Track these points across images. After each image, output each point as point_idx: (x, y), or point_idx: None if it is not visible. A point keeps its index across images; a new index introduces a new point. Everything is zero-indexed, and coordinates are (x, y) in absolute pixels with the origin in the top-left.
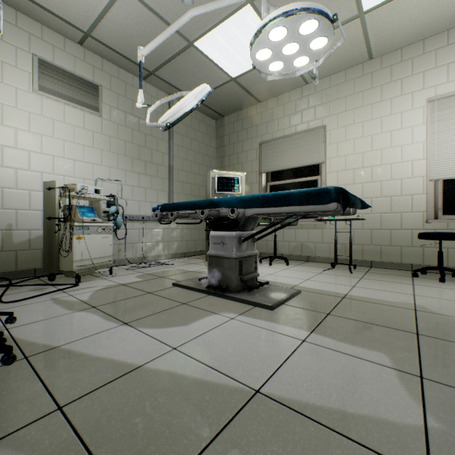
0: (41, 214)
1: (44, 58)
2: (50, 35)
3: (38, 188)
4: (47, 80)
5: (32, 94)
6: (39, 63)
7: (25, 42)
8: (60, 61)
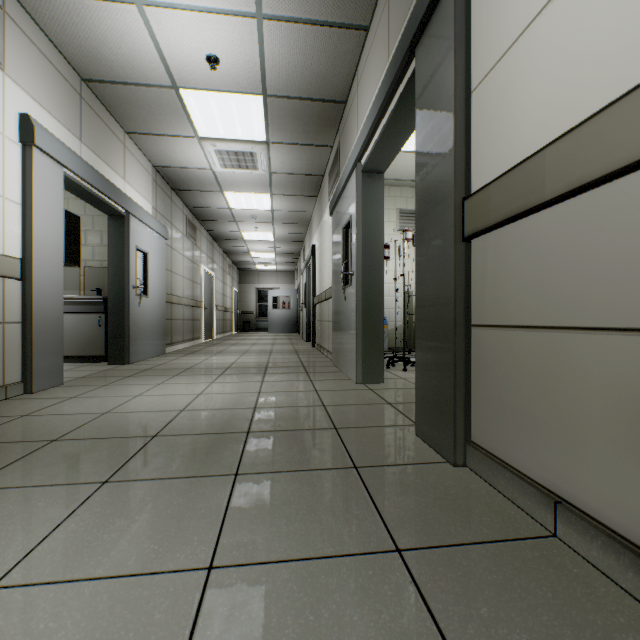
0: (400, 311)
1: (401, 209)
2: (405, 191)
3: (398, 294)
4: (403, 222)
5: (395, 235)
6: (399, 213)
7: (392, 203)
8: (410, 206)
